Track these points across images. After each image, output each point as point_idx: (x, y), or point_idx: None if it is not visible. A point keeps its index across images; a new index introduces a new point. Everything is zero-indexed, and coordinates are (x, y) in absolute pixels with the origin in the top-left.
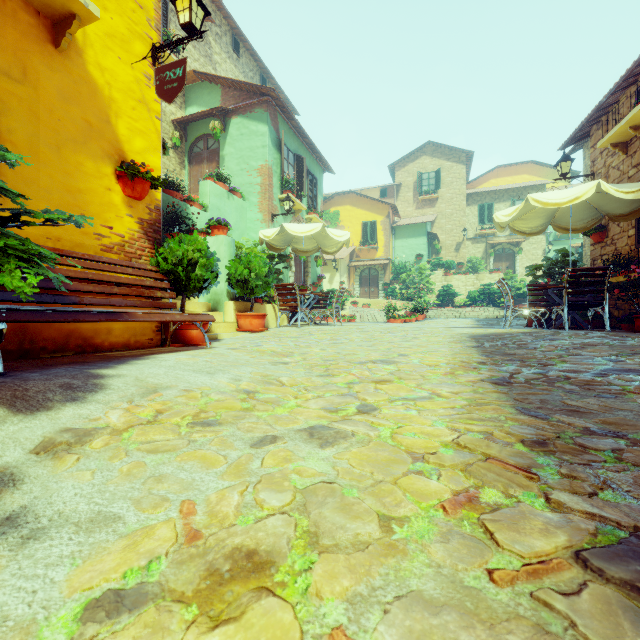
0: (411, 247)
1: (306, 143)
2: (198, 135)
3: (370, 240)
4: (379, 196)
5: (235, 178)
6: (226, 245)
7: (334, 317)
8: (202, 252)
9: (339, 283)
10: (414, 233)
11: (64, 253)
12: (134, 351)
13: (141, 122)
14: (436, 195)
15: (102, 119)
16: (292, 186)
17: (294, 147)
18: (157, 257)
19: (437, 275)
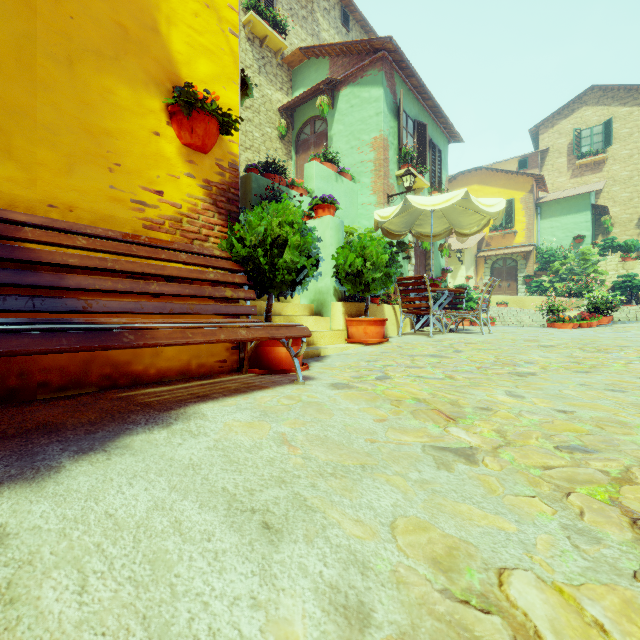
0: (565, 227)
1: (428, 107)
2: (305, 120)
3: (505, 223)
4: (516, 169)
5: (344, 159)
6: (333, 229)
7: (481, 322)
8: (294, 226)
9: (464, 278)
10: (570, 209)
11: (69, 227)
12: (187, 385)
13: (208, 36)
14: (604, 155)
15: (145, 25)
16: (412, 158)
17: (414, 113)
18: (229, 237)
19: (609, 261)
